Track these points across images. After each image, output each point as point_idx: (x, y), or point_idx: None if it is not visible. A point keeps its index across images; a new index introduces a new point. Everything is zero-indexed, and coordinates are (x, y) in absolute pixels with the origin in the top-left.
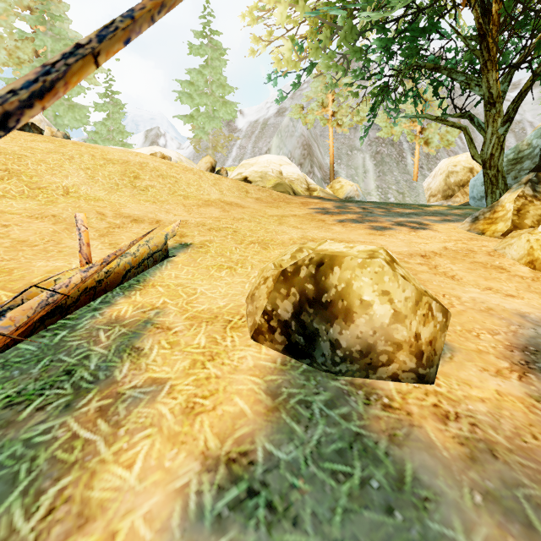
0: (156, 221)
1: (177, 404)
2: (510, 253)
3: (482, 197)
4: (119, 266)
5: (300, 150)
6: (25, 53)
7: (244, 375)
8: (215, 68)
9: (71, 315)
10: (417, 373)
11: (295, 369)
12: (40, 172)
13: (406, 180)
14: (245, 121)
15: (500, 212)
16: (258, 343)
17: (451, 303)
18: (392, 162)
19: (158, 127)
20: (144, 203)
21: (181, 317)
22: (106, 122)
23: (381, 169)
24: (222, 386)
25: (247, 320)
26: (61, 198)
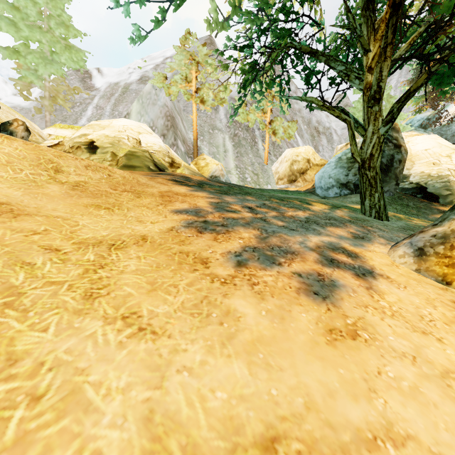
0: None
1: None
2: None
3: (328, 188)
4: None
5: (163, 121)
6: None
7: None
8: None
9: None
10: None
11: None
12: None
13: (259, 163)
14: (104, 81)
15: None
16: None
17: None
18: (247, 145)
19: None
20: None
21: None
22: None
23: (239, 150)
24: None
25: None
26: None
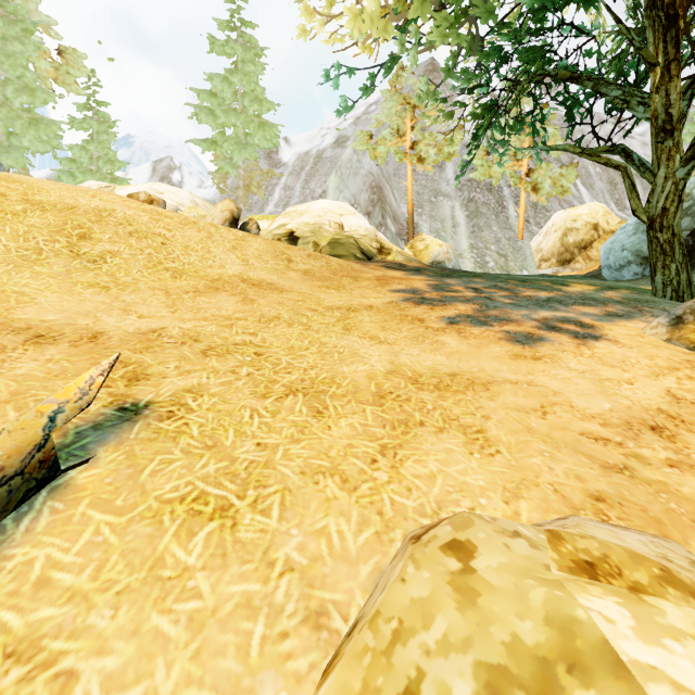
0: (91, 336)
1: None
2: None
3: (621, 266)
4: None
5: (367, 194)
6: None
7: None
8: (249, 74)
9: None
10: None
11: None
12: None
13: (508, 238)
14: (292, 152)
15: None
16: None
17: None
18: (490, 214)
19: (171, 156)
20: (82, 290)
21: None
22: (87, 146)
23: (476, 222)
24: None
25: None
26: None
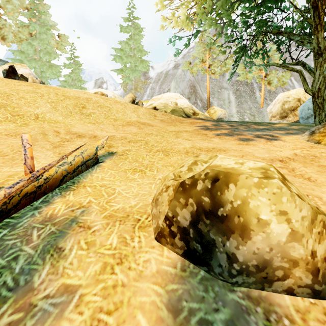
0: (94, 136)
1: (82, 322)
2: None
3: (308, 117)
4: (57, 173)
5: (188, 89)
6: (24, 35)
7: (148, 283)
8: (136, 40)
9: (15, 214)
10: (312, 288)
11: (194, 277)
12: (20, 105)
13: (255, 107)
14: (154, 72)
15: None
16: (160, 244)
17: (316, 204)
18: (247, 96)
19: (102, 77)
20: (87, 124)
21: (100, 216)
22: (71, 75)
23: (240, 100)
24: (127, 297)
25: (152, 220)
26: (32, 121)
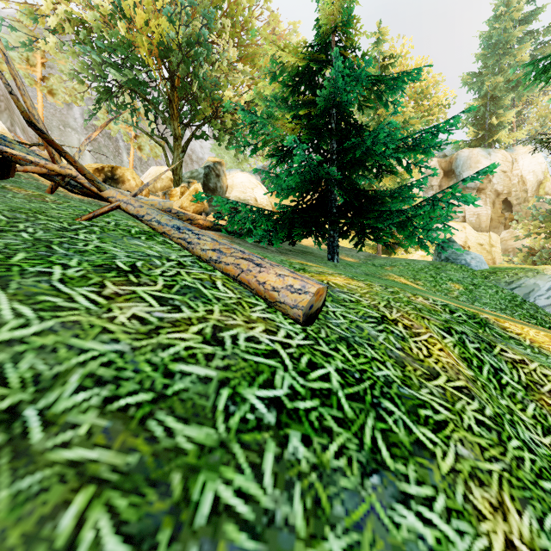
0: None
1: None
2: (176, 205)
3: None
4: None
5: None
6: None
7: None
8: None
9: None
10: None
11: None
12: None
13: None
14: None
15: (176, 193)
16: None
17: None
18: (110, 154)
19: None
20: None
21: None
22: None
23: (99, 157)
24: None
25: None
26: None
